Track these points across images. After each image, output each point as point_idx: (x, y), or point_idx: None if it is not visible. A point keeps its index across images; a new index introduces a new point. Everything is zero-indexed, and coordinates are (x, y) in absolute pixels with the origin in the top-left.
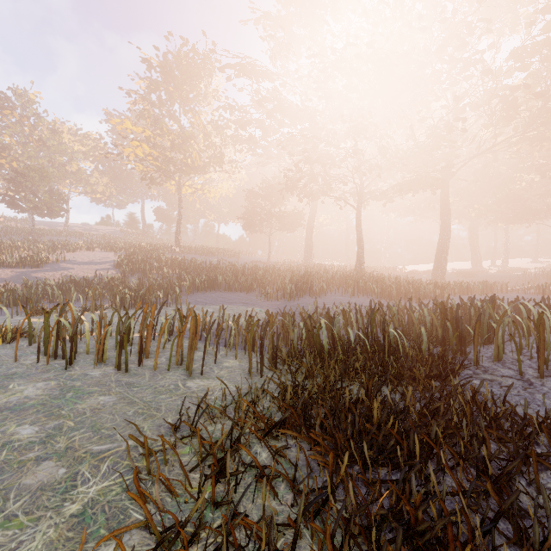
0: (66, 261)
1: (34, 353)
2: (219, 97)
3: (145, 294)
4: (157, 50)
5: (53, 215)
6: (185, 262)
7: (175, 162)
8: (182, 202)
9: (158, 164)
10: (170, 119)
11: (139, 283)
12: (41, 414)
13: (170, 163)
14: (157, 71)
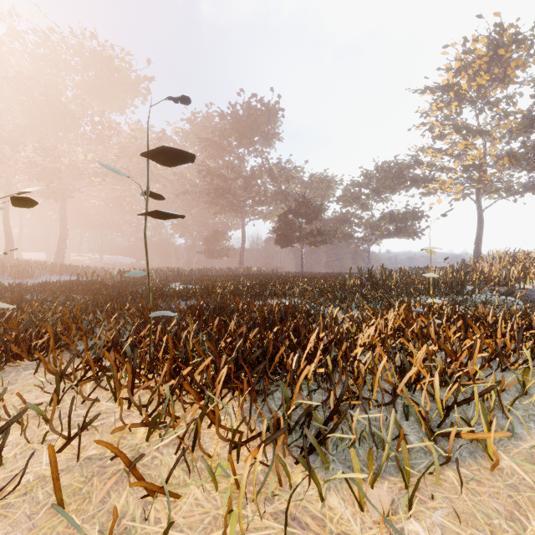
0: None
1: None
2: None
3: None
4: None
5: None
6: None
7: None
8: None
9: None
10: None
11: None
12: None
13: None
14: None
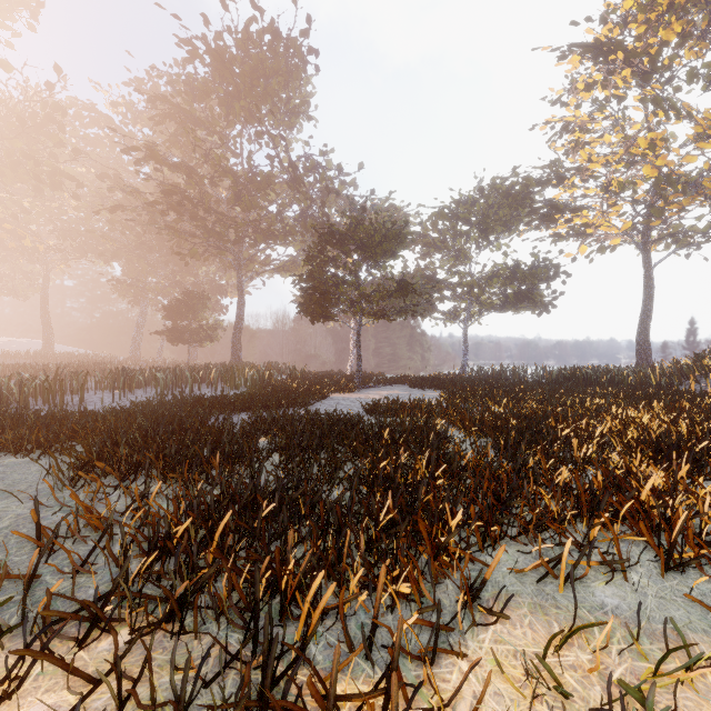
0: None
1: None
2: None
3: None
4: None
5: None
6: None
7: None
8: None
9: None
10: None
11: None
12: None
13: None
14: None
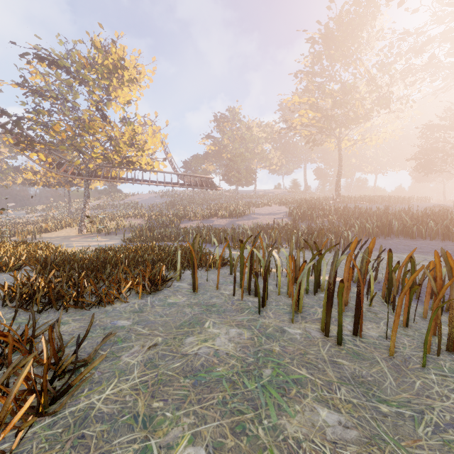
0: (255, 213)
1: (232, 282)
2: (383, 36)
3: (317, 236)
4: (319, 23)
5: (248, 184)
6: (348, 209)
7: (336, 118)
8: (341, 156)
9: (320, 124)
10: (330, 81)
11: (309, 228)
12: (227, 417)
13: (331, 120)
14: (319, 43)
